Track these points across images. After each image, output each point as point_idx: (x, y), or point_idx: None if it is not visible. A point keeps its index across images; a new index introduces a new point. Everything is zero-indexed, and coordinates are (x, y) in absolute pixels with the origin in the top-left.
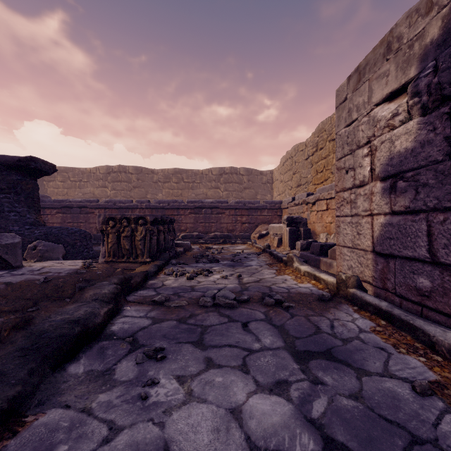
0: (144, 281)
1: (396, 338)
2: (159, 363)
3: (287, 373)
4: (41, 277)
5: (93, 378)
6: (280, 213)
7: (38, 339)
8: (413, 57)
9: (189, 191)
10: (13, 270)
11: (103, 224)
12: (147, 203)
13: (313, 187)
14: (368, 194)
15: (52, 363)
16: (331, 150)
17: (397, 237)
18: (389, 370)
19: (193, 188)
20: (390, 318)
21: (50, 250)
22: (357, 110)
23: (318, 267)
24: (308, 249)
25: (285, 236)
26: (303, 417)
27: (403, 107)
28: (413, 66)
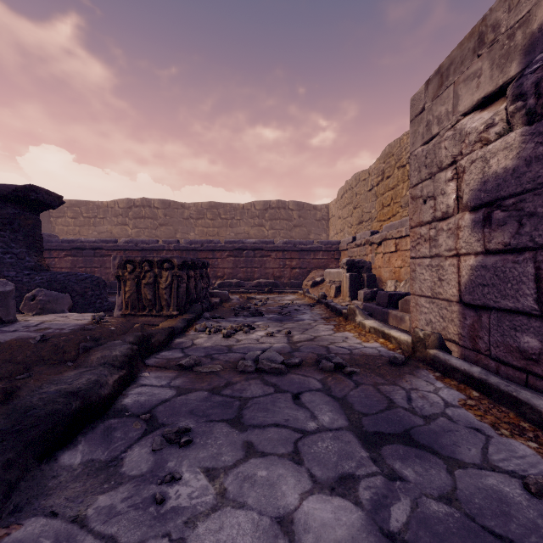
0: (169, 339)
1: (494, 415)
2: (183, 449)
3: (353, 464)
4: (37, 335)
5: (93, 472)
6: (338, 255)
7: (22, 418)
8: (514, 50)
9: (227, 229)
10: (4, 325)
11: (120, 268)
12: (176, 243)
13: (378, 224)
14: (454, 228)
15: (38, 451)
16: (400, 179)
17: (493, 283)
18: (489, 460)
19: (232, 226)
20: (485, 388)
21: (53, 301)
22: (438, 123)
23: (386, 322)
24: (373, 300)
25: (345, 284)
26: (378, 530)
27: (500, 115)
28: (514, 62)
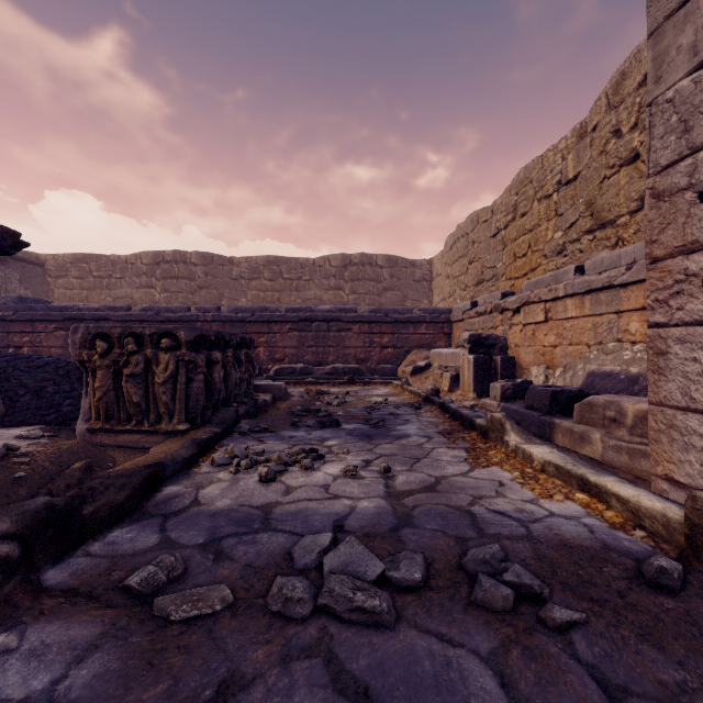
0: (146, 492)
1: None
2: None
3: None
4: None
5: None
6: (449, 329)
7: None
8: None
9: (291, 294)
10: None
11: (84, 348)
12: (215, 312)
13: (507, 283)
14: None
15: None
16: (543, 215)
17: None
18: None
19: (298, 289)
20: None
21: None
22: None
23: (549, 439)
24: (516, 398)
25: (466, 371)
26: None
27: None
28: None
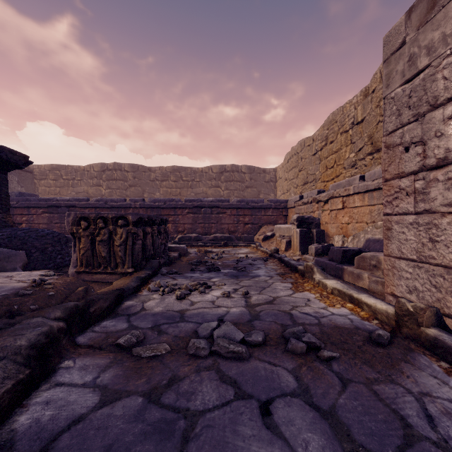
0: (117, 304)
1: None
2: None
3: None
4: None
5: None
6: (286, 212)
7: None
8: None
9: (188, 190)
10: None
11: (74, 225)
12: (141, 202)
13: (322, 184)
14: None
15: None
16: (343, 143)
17: None
18: None
19: (192, 187)
20: None
21: (3, 258)
22: (428, 54)
23: (341, 278)
24: (324, 255)
25: (295, 238)
26: None
27: None
28: None
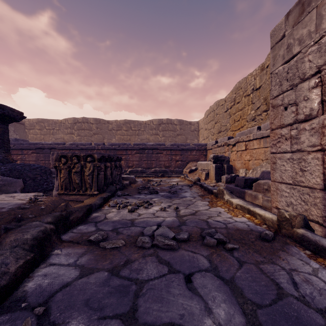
0: (87, 215)
1: None
2: None
3: None
4: None
5: None
6: (206, 153)
7: None
8: None
9: (135, 137)
10: None
11: (56, 161)
12: (102, 145)
13: (231, 132)
14: (317, 128)
15: None
16: (246, 103)
17: None
18: None
19: (139, 134)
20: None
21: (7, 184)
22: (299, 44)
23: (243, 198)
24: (232, 182)
25: (212, 171)
26: None
27: None
28: None
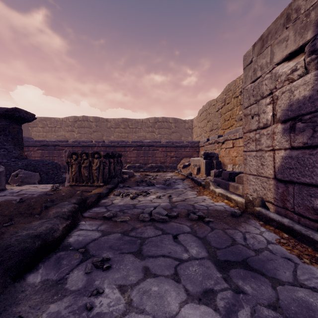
0: (98, 200)
1: (299, 249)
2: (105, 272)
3: (212, 282)
4: (17, 198)
5: (47, 287)
6: (198, 149)
7: (3, 252)
8: (309, 23)
9: (133, 134)
10: None
11: (68, 157)
12: (103, 142)
13: (222, 131)
14: (271, 133)
15: (13, 274)
16: (235, 104)
17: (296, 167)
18: (298, 279)
19: (136, 132)
20: (292, 232)
21: (28, 177)
22: (261, 70)
23: (228, 189)
24: (219, 176)
25: (202, 166)
26: None
27: (301, 64)
28: (309, 31)
